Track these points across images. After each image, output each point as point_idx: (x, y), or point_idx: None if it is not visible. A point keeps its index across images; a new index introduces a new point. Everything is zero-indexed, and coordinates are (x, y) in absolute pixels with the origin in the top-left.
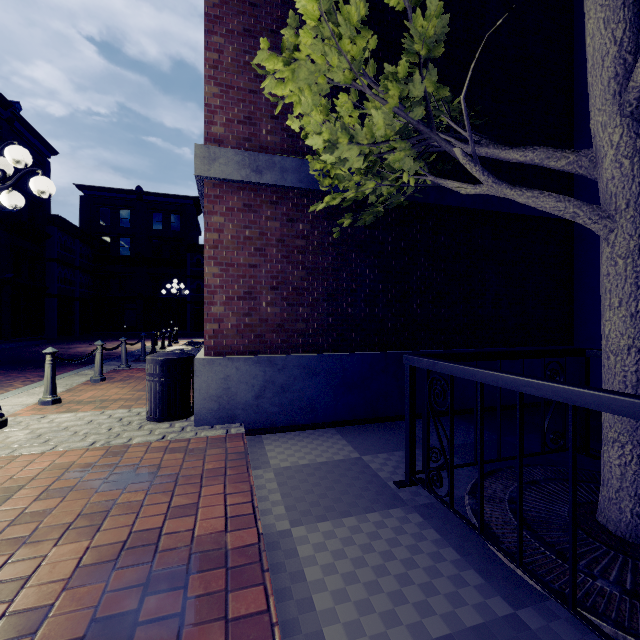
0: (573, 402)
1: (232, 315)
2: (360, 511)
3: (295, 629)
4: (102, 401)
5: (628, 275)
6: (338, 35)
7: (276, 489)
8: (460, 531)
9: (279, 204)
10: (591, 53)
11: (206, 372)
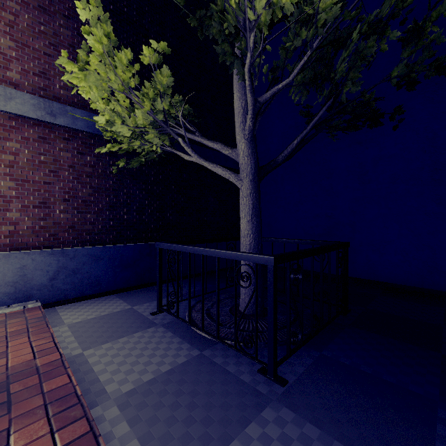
0: (217, 256)
1: (28, 219)
2: (130, 333)
3: (88, 392)
4: None
5: (247, 205)
6: (115, 66)
7: (70, 335)
8: (184, 330)
9: (71, 140)
10: (235, 108)
11: (2, 264)
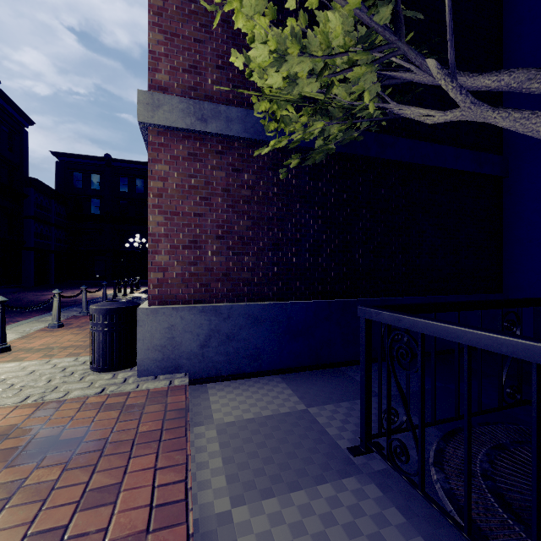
0: None
1: (177, 264)
2: (310, 482)
3: None
4: (53, 348)
5: None
6: None
7: (217, 452)
8: (426, 510)
9: (225, 154)
10: None
11: (150, 322)
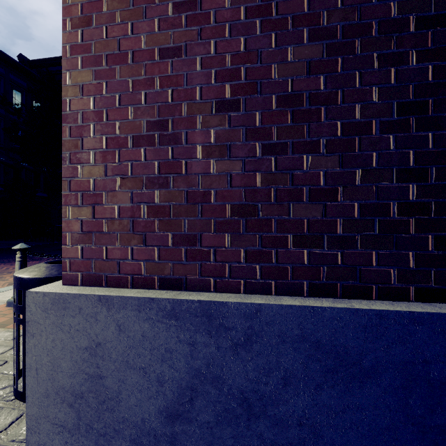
0: None
1: (121, 184)
2: None
3: None
4: None
5: None
6: None
7: None
8: None
9: None
10: None
11: (50, 327)
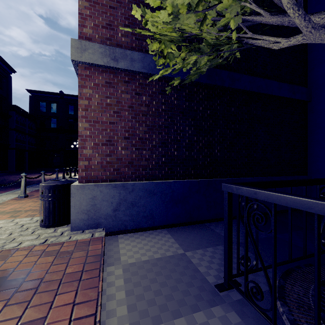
0: None
1: (98, 155)
2: (188, 310)
3: None
4: (18, 211)
5: None
6: None
7: (122, 286)
8: None
9: (130, 83)
10: None
11: (79, 194)
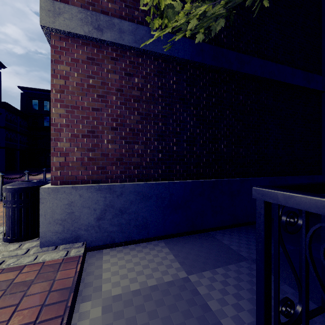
0: None
1: (77, 150)
2: None
3: None
4: None
5: None
6: None
7: None
8: None
9: (118, 60)
10: None
11: (51, 199)
